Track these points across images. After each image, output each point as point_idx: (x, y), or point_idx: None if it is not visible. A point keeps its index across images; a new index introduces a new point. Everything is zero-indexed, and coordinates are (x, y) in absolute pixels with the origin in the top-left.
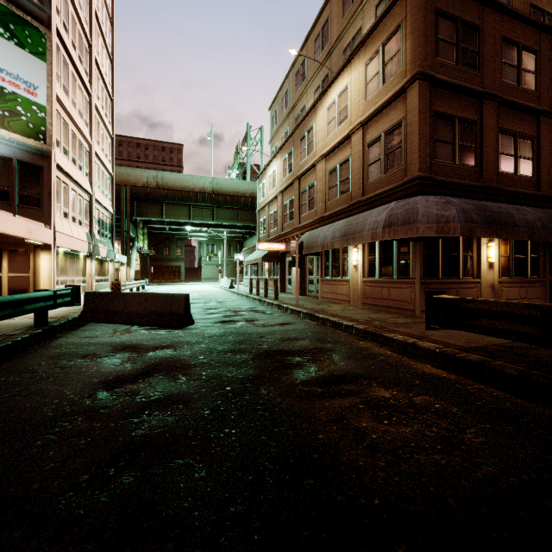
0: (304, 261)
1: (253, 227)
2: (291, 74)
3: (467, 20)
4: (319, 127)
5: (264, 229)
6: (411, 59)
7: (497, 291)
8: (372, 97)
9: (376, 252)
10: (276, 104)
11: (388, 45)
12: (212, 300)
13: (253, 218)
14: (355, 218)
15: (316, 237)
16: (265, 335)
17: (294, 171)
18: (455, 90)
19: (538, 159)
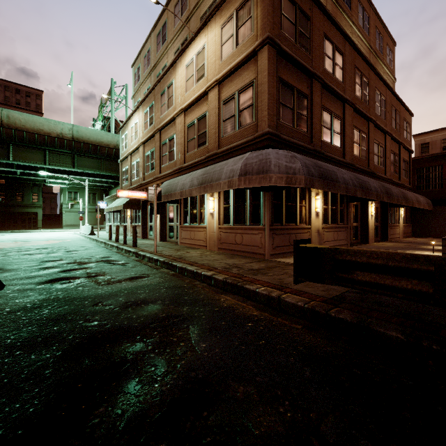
0: (164, 209)
1: (118, 177)
2: (153, 35)
3: (303, 8)
4: (178, 83)
5: (126, 178)
6: (262, 25)
7: (321, 235)
8: (227, 57)
9: (230, 201)
10: (139, 62)
11: (241, 10)
12: (61, 249)
13: (117, 169)
14: (212, 167)
15: (175, 185)
16: (104, 299)
17: (155, 123)
18: (295, 63)
19: (344, 135)
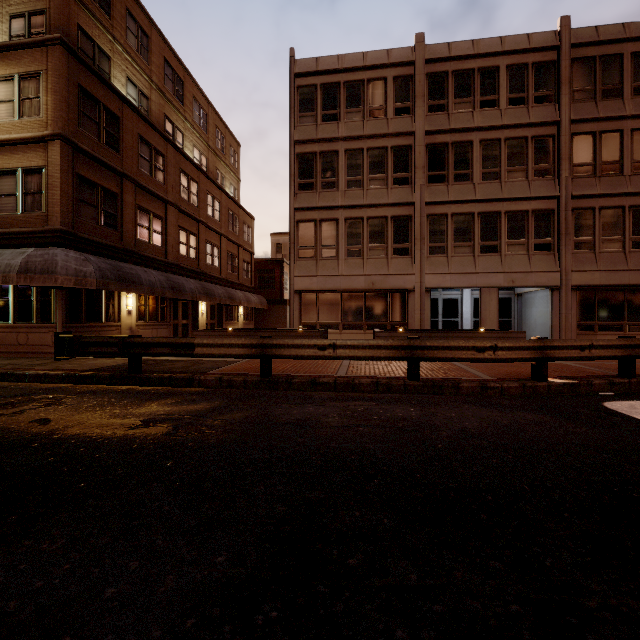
0: None
1: None
2: None
3: (110, 108)
4: None
5: None
6: (53, 117)
7: (135, 333)
8: (4, 121)
9: (11, 294)
10: None
11: (27, 81)
12: None
13: None
14: None
15: None
16: None
17: None
18: (99, 162)
19: (166, 235)
